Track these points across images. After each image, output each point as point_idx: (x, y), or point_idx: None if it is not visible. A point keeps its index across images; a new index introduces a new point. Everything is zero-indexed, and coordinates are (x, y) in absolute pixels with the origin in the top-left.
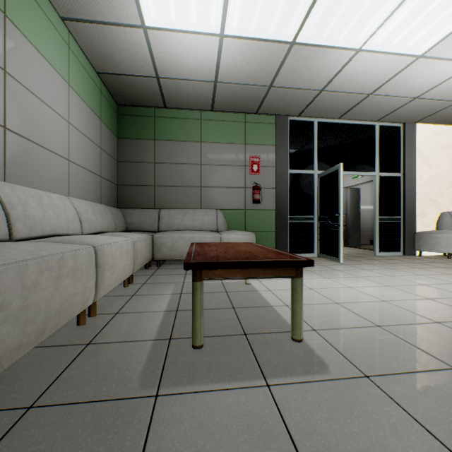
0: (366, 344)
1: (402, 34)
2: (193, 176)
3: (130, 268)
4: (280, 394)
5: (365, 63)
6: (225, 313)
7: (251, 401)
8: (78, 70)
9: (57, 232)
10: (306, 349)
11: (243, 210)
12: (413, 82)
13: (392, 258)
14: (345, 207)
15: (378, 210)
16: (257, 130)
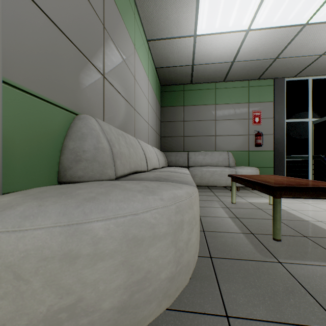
0: None
1: None
2: (210, 128)
3: None
4: None
5: None
6: None
7: None
8: (150, 69)
9: (155, 167)
10: None
11: (247, 152)
12: None
13: None
14: None
15: None
16: (258, 91)
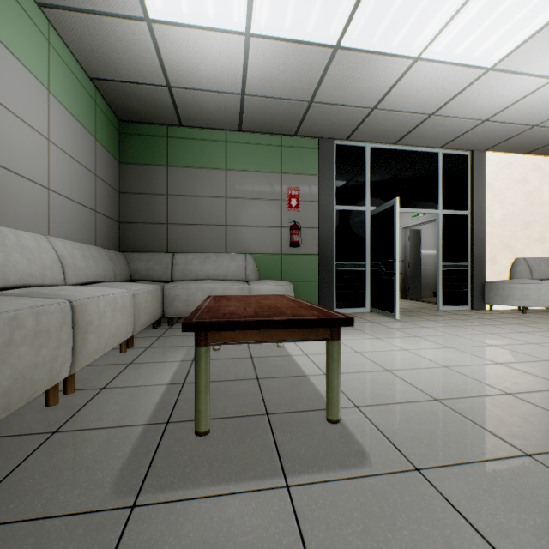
0: (419, 424)
1: (468, 41)
2: (217, 212)
3: (128, 329)
4: (303, 498)
5: (425, 75)
6: (246, 386)
7: (261, 510)
8: (63, 73)
9: (27, 282)
10: (343, 433)
11: (279, 255)
12: (482, 101)
13: (458, 313)
14: (404, 251)
15: (442, 255)
16: (296, 156)
